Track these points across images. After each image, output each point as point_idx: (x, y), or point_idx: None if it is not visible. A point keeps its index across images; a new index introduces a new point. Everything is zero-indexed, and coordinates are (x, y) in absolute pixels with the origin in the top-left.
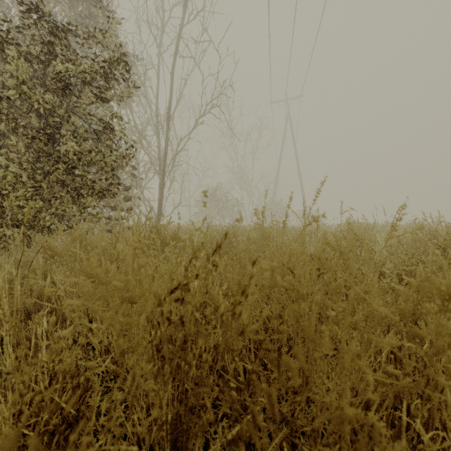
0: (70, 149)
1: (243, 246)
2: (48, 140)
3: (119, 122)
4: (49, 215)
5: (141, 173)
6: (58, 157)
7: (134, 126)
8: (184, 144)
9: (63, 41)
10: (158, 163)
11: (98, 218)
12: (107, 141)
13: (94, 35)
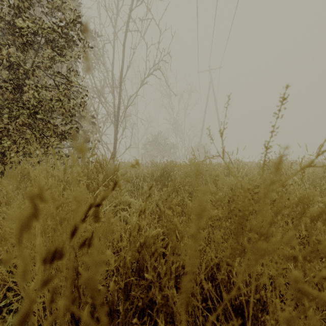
0: (31, 96)
1: (180, 179)
2: (13, 89)
3: (74, 73)
4: (14, 153)
5: (100, 122)
6: (24, 104)
7: (95, 86)
8: (133, 100)
9: (25, 4)
10: (114, 115)
11: (60, 155)
12: (65, 91)
13: (52, 0)
